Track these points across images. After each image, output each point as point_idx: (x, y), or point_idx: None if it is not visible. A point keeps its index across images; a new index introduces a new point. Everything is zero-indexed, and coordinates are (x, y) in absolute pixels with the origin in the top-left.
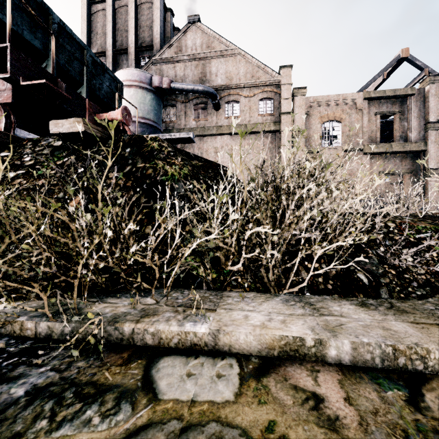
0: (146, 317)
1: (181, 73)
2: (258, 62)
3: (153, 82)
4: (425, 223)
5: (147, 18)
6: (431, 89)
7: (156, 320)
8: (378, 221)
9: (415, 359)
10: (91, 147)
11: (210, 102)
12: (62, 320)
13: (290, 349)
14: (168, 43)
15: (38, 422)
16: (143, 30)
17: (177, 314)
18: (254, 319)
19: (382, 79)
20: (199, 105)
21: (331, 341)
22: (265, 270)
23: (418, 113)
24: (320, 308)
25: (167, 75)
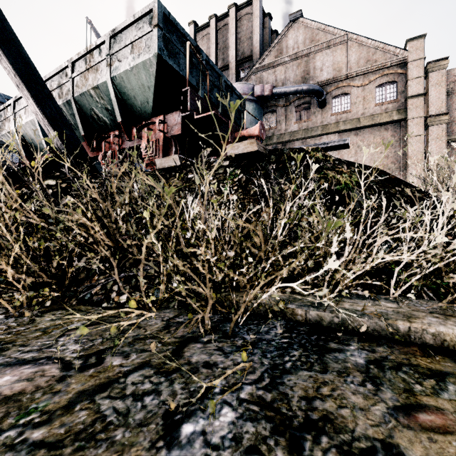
0: (411, 318)
1: (281, 76)
2: (376, 42)
3: (255, 92)
4: None
5: (247, 30)
6: None
7: (429, 323)
8: None
9: None
10: (258, 163)
11: (313, 101)
12: (329, 311)
13: None
14: (268, 49)
15: (412, 385)
16: (243, 43)
17: (443, 320)
18: None
19: None
20: (301, 106)
21: None
22: None
23: None
24: None
25: (267, 82)
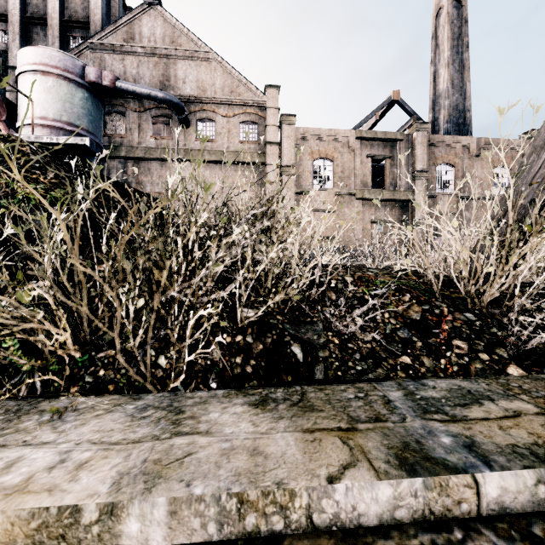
0: None
1: (133, 69)
2: (239, 74)
3: (87, 74)
4: (387, 277)
5: None
6: (417, 137)
7: None
8: (336, 275)
9: (271, 513)
10: None
11: (175, 116)
12: None
13: (49, 536)
14: (113, 24)
15: None
16: None
17: None
18: (23, 468)
19: (375, 120)
20: (160, 118)
21: (134, 504)
22: (155, 352)
23: (406, 160)
24: (187, 418)
25: (112, 69)
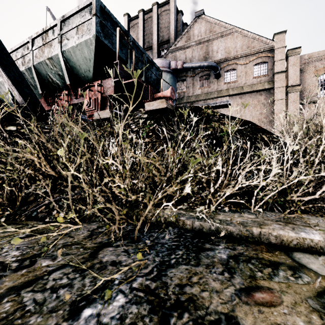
0: (262, 225)
1: (190, 55)
2: (253, 34)
3: (171, 66)
4: None
5: (165, 22)
6: None
7: (273, 228)
8: None
9: None
10: (167, 116)
11: (212, 73)
12: (208, 222)
13: None
14: (180, 36)
15: (255, 272)
16: (162, 30)
17: (283, 226)
18: None
19: None
20: (203, 77)
21: None
22: (322, 202)
23: None
24: None
25: (180, 59)
